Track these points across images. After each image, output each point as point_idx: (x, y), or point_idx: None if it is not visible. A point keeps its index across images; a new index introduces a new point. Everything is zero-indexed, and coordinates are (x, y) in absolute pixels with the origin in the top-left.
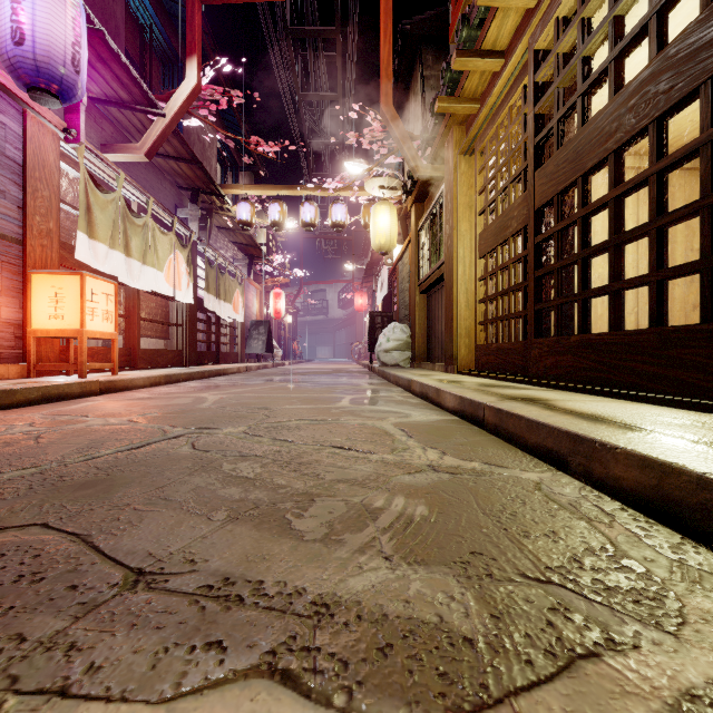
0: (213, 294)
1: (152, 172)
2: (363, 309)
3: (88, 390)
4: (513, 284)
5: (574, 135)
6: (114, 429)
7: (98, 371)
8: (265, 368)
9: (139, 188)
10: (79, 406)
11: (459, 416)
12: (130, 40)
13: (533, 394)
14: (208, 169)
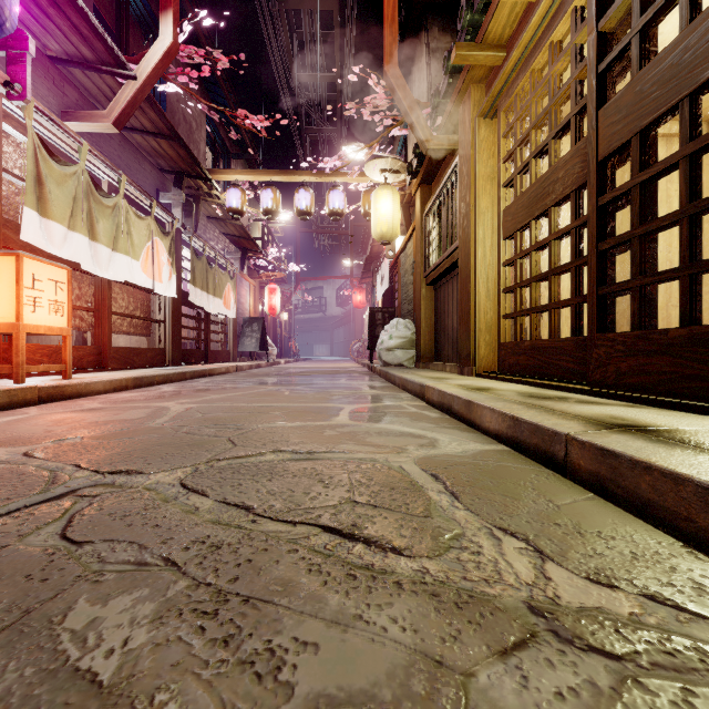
0: (200, 288)
1: (128, 149)
2: (362, 305)
3: (21, 399)
4: (555, 266)
5: (674, 38)
6: None
7: (55, 373)
8: (259, 367)
9: (108, 164)
10: None
11: (510, 445)
12: (102, 0)
13: (627, 416)
14: (196, 153)
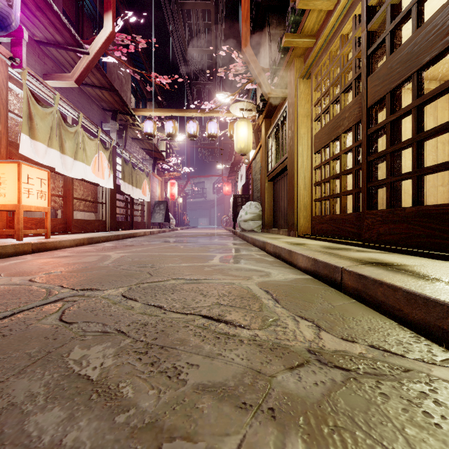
0: (128, 182)
1: (83, 97)
2: (229, 193)
3: (21, 250)
4: (343, 170)
5: (409, 37)
6: (6, 290)
7: (40, 235)
8: (164, 232)
9: (72, 106)
10: (5, 264)
11: (312, 275)
12: (67, 5)
13: (379, 258)
14: (125, 99)
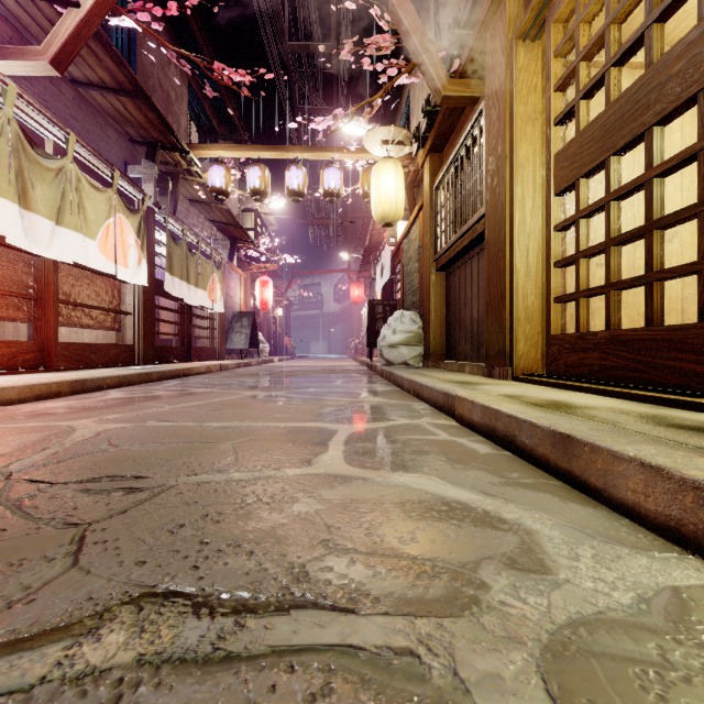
0: (179, 277)
1: (85, 110)
2: (360, 300)
3: None
4: (657, 216)
5: None
6: None
7: None
8: (248, 365)
9: (49, 116)
10: None
11: None
12: None
13: None
14: (175, 128)
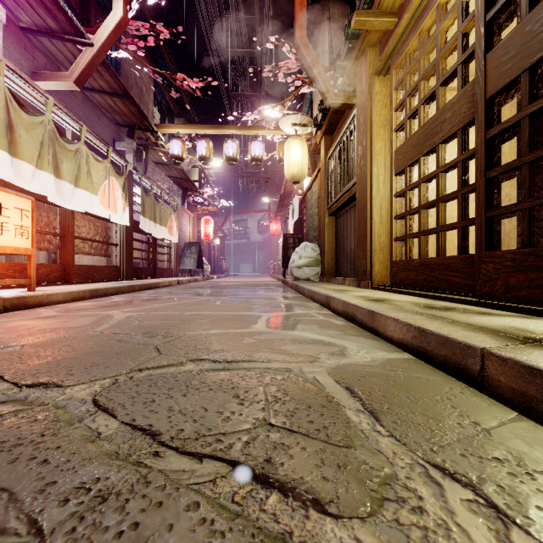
0: (149, 218)
1: (89, 106)
2: (277, 233)
3: None
4: (442, 194)
5: None
6: None
7: (26, 286)
8: (196, 281)
9: (71, 116)
10: None
11: (415, 354)
12: None
13: (530, 328)
14: (146, 112)
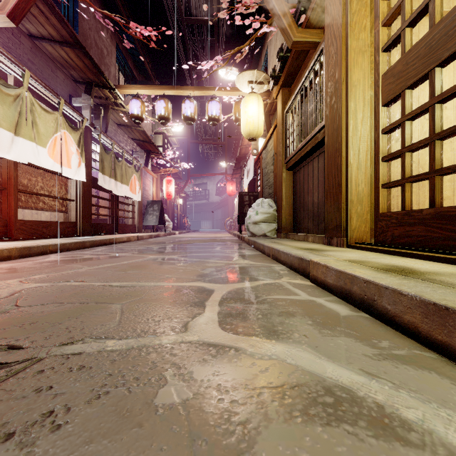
0: (108, 176)
1: (39, 56)
2: (233, 193)
3: None
4: None
5: None
6: None
7: None
8: (157, 236)
9: (9, 57)
10: None
11: None
12: None
13: None
14: (107, 74)
